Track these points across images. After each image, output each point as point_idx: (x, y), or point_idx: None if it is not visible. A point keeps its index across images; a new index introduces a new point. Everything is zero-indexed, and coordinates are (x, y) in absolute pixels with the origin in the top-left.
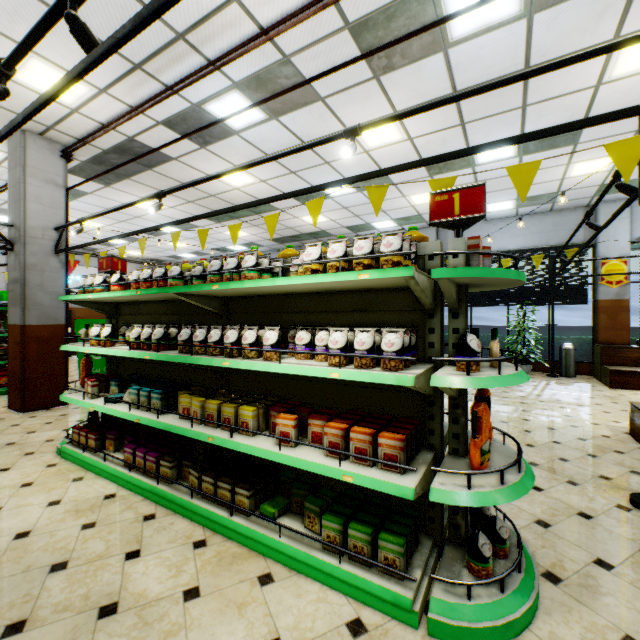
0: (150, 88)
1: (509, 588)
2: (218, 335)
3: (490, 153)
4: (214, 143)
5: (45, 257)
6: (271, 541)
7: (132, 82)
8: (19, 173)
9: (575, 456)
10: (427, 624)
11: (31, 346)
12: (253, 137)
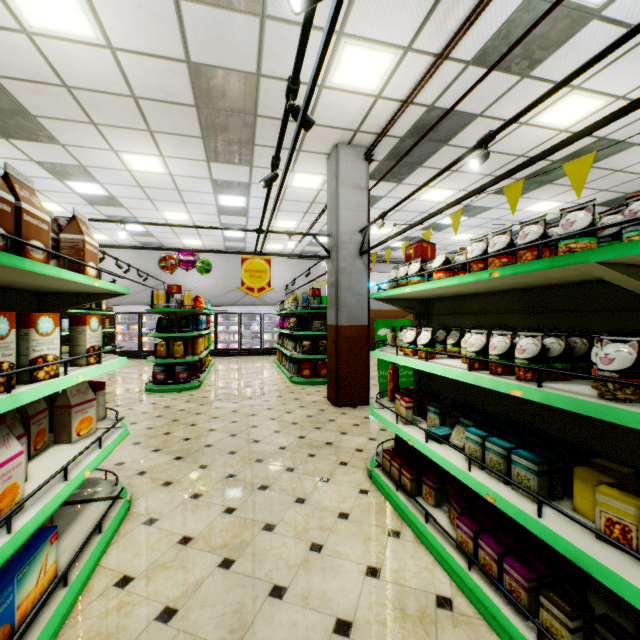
0: (465, 6)
1: None
2: None
3: None
4: (545, 59)
5: (352, 260)
6: None
7: (443, 10)
8: (333, 186)
9: None
10: None
11: (342, 345)
12: (630, 5)
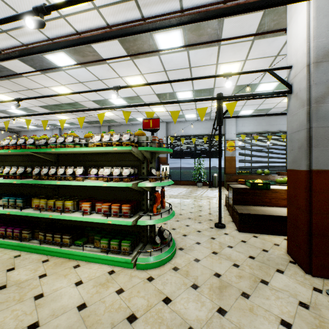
0: (11, 42)
1: (164, 251)
2: (54, 171)
3: (183, 95)
4: (50, 72)
5: None
6: (79, 253)
7: (0, 37)
8: None
9: (204, 214)
10: (136, 266)
11: None
12: (72, 73)
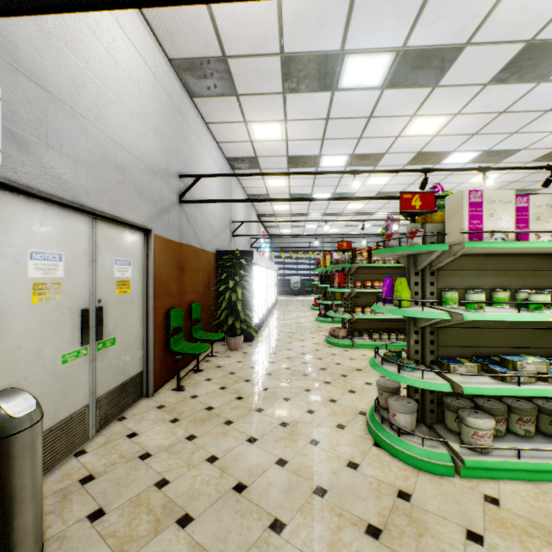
0: None
1: None
2: None
3: None
4: None
5: None
6: None
7: None
8: None
9: None
10: None
11: None
12: None
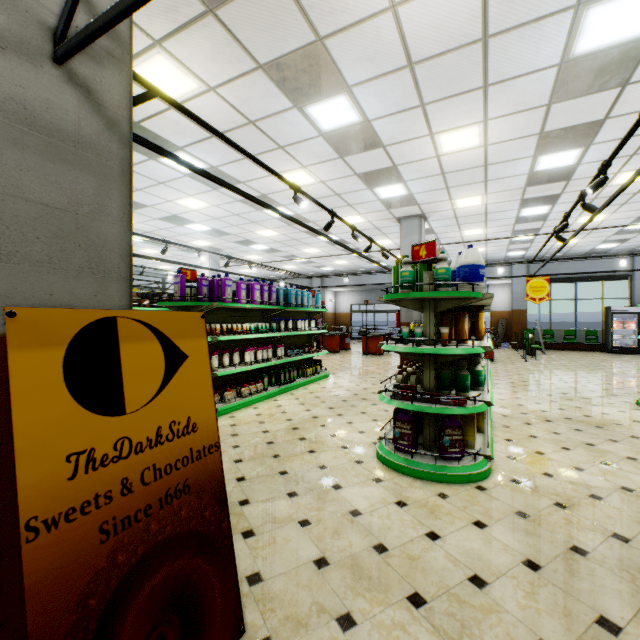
0: None
1: None
2: None
3: None
4: None
5: None
6: None
7: None
8: None
9: None
10: None
11: None
12: None
